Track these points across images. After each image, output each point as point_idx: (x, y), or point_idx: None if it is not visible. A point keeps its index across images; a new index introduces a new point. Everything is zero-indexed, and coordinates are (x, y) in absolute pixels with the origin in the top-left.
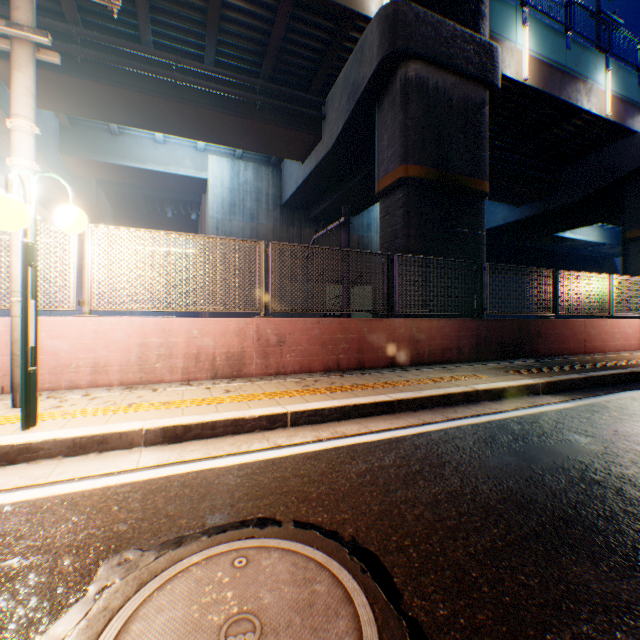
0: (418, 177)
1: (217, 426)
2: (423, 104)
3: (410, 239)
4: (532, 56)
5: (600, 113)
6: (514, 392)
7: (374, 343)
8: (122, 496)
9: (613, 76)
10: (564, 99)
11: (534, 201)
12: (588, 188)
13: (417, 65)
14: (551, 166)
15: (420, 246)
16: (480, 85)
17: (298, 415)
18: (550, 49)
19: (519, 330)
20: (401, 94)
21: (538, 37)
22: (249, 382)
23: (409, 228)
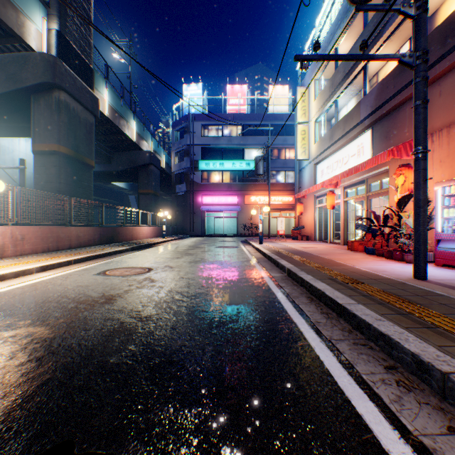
0: (67, 153)
1: (56, 265)
2: (69, 116)
3: (62, 184)
4: (110, 104)
5: (133, 138)
6: (125, 251)
7: (64, 238)
8: (67, 275)
9: (137, 124)
10: (121, 128)
11: (102, 164)
12: (126, 166)
13: (66, 95)
14: (111, 150)
15: (67, 189)
16: (93, 115)
17: (76, 260)
18: (116, 104)
19: (114, 231)
20: (57, 106)
21: (112, 96)
22: (14, 259)
23: (62, 179)
